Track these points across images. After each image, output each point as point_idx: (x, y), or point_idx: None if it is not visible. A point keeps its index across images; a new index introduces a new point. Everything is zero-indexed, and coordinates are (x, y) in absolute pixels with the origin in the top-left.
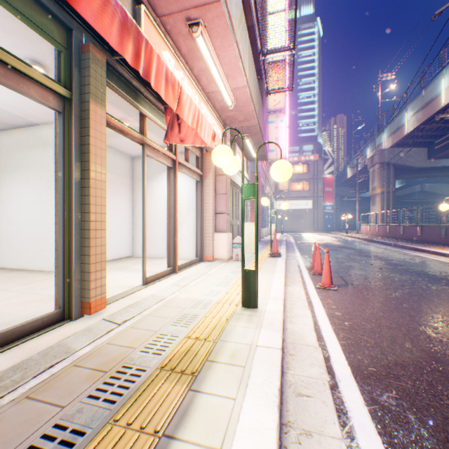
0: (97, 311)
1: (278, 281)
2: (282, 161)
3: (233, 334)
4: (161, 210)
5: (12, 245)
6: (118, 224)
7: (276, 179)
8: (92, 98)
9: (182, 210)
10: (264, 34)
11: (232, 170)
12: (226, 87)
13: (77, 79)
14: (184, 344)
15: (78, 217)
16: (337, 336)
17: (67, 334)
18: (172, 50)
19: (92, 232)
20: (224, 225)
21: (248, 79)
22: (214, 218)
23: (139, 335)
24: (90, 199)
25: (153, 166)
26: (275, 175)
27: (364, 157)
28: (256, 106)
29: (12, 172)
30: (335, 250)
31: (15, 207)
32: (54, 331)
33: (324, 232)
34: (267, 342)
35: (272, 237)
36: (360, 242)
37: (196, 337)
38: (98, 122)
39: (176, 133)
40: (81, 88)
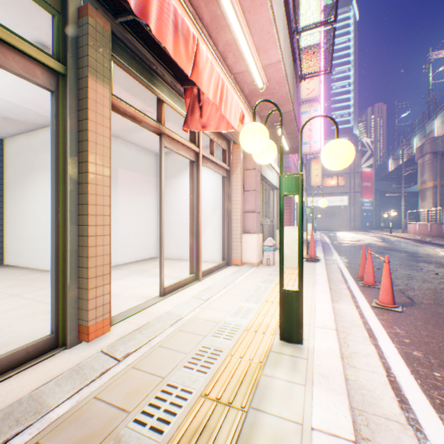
0: (97, 337)
1: (323, 297)
2: (339, 140)
3: (271, 395)
4: (185, 209)
5: (39, 245)
6: (142, 223)
7: (329, 166)
8: (91, 72)
9: (208, 209)
10: (300, 6)
11: (266, 158)
12: (256, 64)
13: (73, 50)
14: (197, 412)
15: (75, 221)
16: (430, 401)
17: (52, 374)
18: (191, 18)
19: (91, 239)
20: (254, 225)
21: (282, 53)
22: (242, 217)
23: (139, 385)
24: (87, 198)
25: (178, 163)
26: (328, 161)
27: (410, 147)
28: (291, 89)
29: (39, 173)
30: (382, 252)
31: (41, 207)
32: (39, 366)
33: (362, 231)
34: (328, 420)
35: (304, 236)
36: (410, 243)
37: (217, 397)
38: (99, 103)
39: (197, 118)
40: (79, 62)
